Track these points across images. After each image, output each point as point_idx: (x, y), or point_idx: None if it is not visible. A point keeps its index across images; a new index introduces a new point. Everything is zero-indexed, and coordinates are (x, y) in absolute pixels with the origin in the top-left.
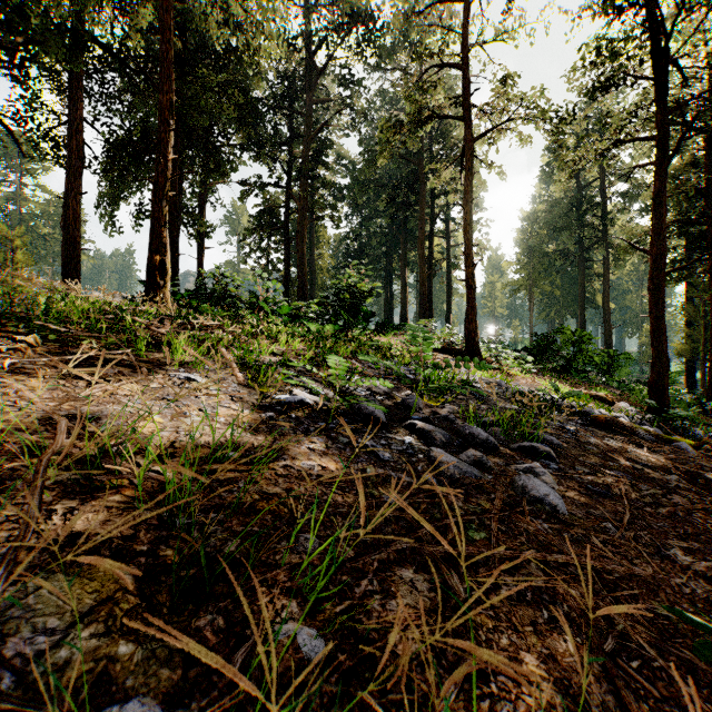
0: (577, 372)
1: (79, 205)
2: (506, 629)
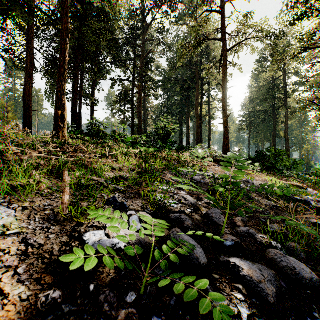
0: (277, 170)
1: (31, 89)
2: None
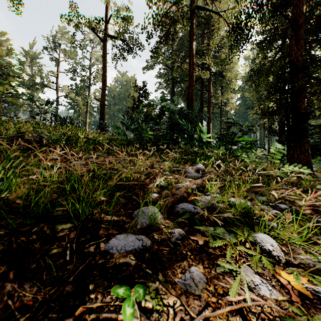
0: None
1: None
2: None
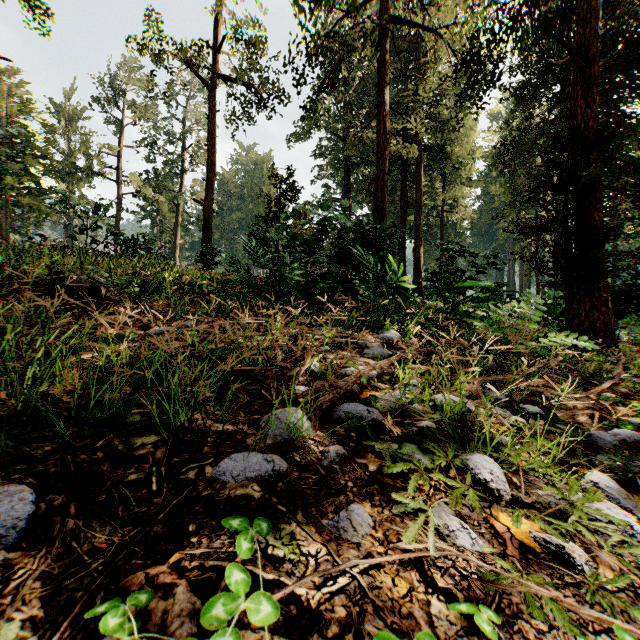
0: None
1: None
2: None
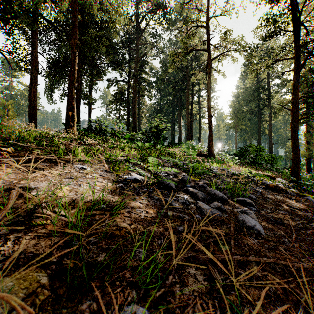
0: (258, 164)
1: (36, 90)
2: (246, 303)
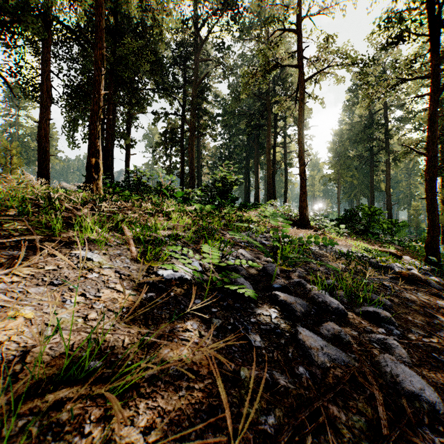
0: (372, 234)
1: (48, 127)
2: None
